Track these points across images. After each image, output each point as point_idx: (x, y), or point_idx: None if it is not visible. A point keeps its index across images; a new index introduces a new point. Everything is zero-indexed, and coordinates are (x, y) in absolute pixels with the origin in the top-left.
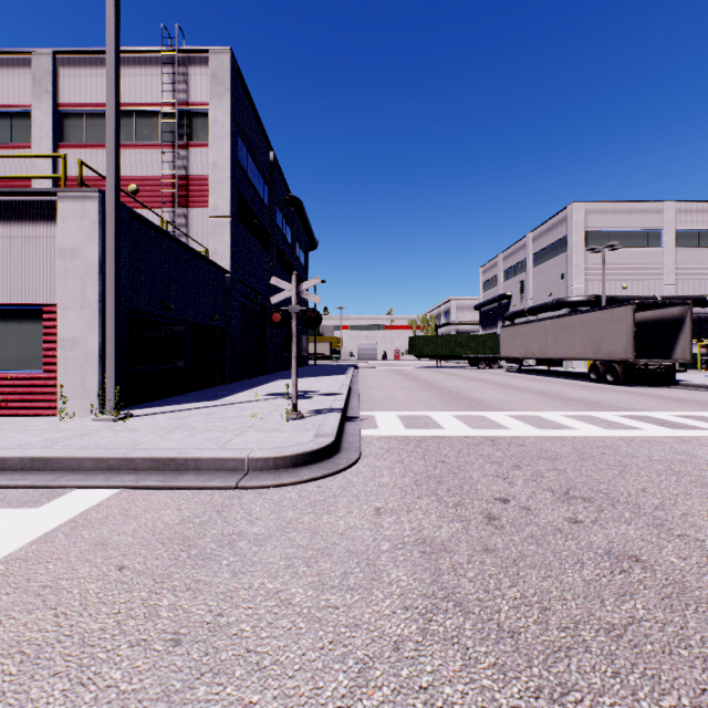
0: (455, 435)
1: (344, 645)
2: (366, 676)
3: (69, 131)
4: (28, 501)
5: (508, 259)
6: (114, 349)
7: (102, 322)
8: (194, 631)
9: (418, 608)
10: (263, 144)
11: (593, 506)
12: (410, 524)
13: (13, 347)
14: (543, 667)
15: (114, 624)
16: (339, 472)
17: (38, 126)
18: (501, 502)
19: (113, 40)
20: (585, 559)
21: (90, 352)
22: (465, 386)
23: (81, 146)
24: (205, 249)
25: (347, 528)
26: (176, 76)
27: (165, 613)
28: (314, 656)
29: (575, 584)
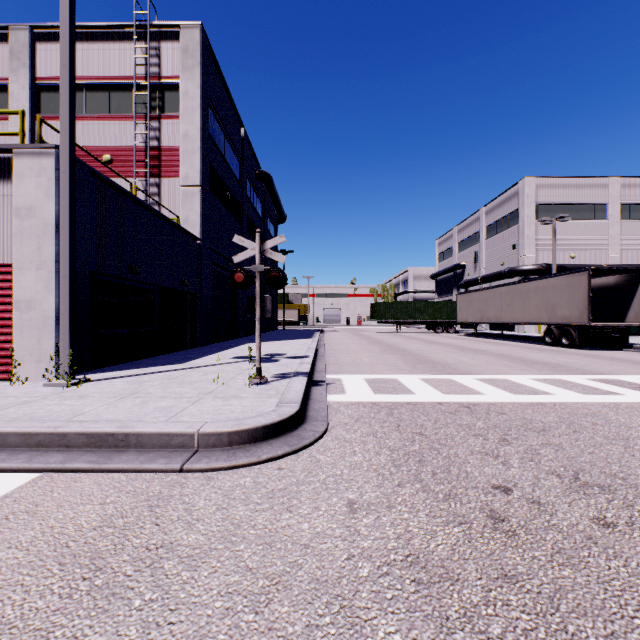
0: (427, 401)
1: None
2: None
3: (45, 103)
4: None
5: (462, 232)
6: (68, 310)
7: (59, 283)
8: None
9: None
10: (234, 120)
11: (617, 498)
12: (395, 529)
13: None
14: None
15: None
16: (303, 449)
17: (15, 98)
18: (502, 493)
19: None
20: None
21: (46, 314)
22: (426, 349)
23: (57, 118)
24: (176, 217)
25: (313, 535)
26: (148, 50)
27: None
28: None
29: None
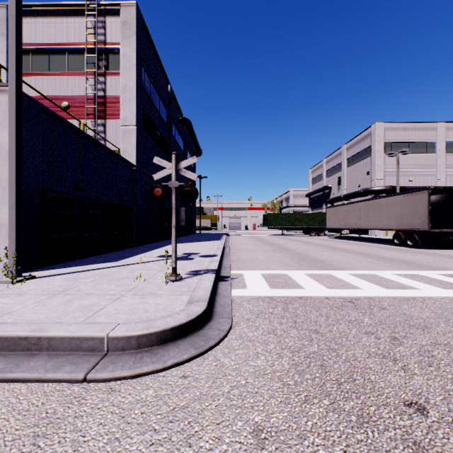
0: (315, 295)
1: None
2: None
3: None
4: None
5: (329, 163)
6: (15, 219)
7: None
8: None
9: None
10: (163, 78)
11: None
12: None
13: None
14: None
15: None
16: (209, 350)
17: None
18: (418, 413)
19: None
20: None
21: (1, 222)
22: (306, 249)
23: (28, 74)
24: (118, 149)
25: None
26: (96, 23)
27: None
28: None
29: None
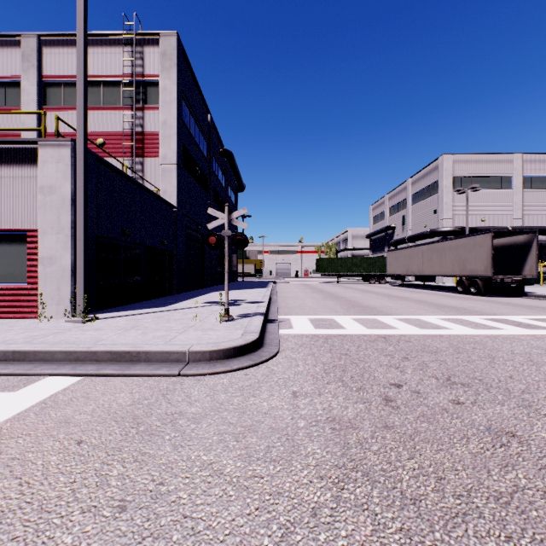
0: (354, 333)
1: (268, 511)
2: (288, 540)
3: (50, 97)
4: (8, 386)
5: (392, 199)
6: (83, 265)
7: (74, 244)
8: (138, 498)
9: (332, 478)
10: (203, 108)
11: (471, 390)
12: (322, 405)
13: (4, 264)
14: (444, 532)
15: (69, 492)
16: (262, 363)
17: (26, 93)
18: (395, 387)
19: (82, 19)
20: (470, 434)
21: (64, 268)
22: (360, 296)
23: (60, 109)
24: (157, 189)
25: (270, 408)
26: (134, 54)
27: (114, 482)
28: (242, 522)
29: (464, 456)
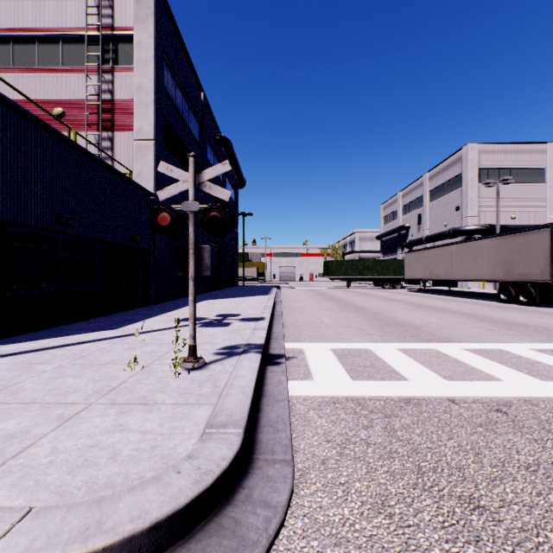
0: (431, 395)
1: None
2: None
3: None
4: None
5: (406, 196)
6: None
7: None
8: None
9: None
10: (193, 82)
11: None
12: None
13: None
14: None
15: None
16: None
17: None
18: None
19: None
20: None
21: None
22: (384, 307)
23: (8, 70)
24: (130, 172)
25: None
26: None
27: None
28: None
29: None
